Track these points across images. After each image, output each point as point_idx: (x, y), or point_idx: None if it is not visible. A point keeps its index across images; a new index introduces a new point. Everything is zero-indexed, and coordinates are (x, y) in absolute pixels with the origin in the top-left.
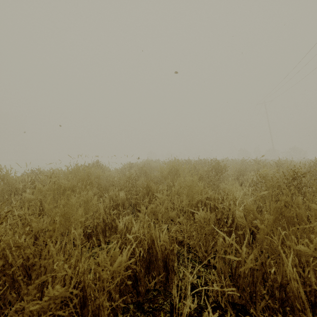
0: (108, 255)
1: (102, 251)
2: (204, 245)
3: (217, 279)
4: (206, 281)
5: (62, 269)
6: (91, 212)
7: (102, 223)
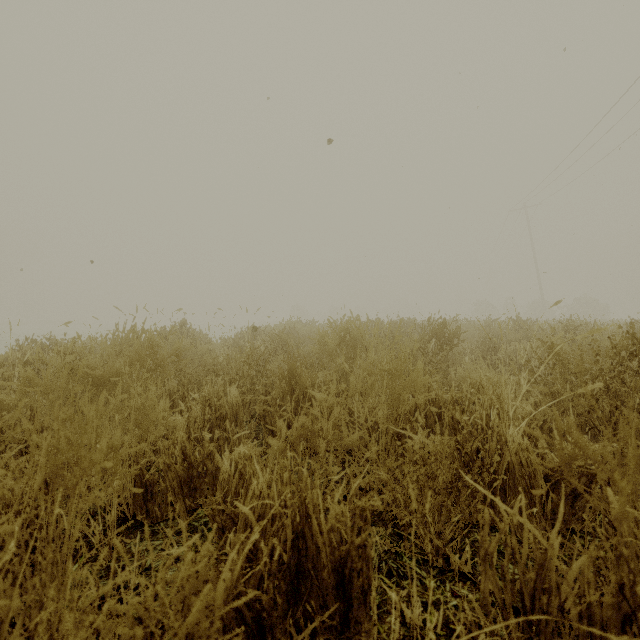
0: (175, 577)
1: (152, 573)
2: (435, 520)
3: (482, 623)
4: (446, 619)
5: (18, 636)
6: (153, 438)
7: (181, 464)
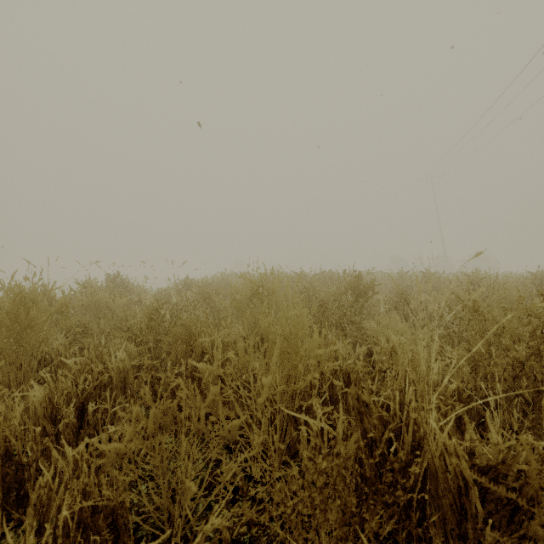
0: None
1: None
2: None
3: None
4: None
5: None
6: None
7: None
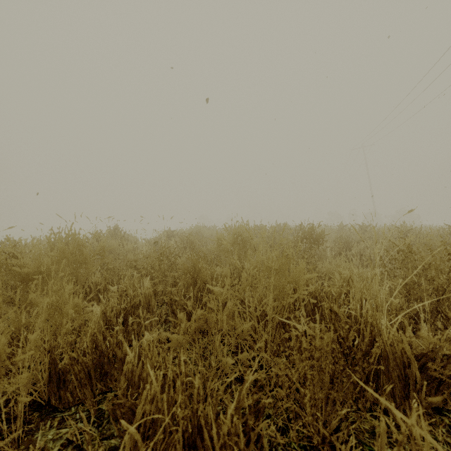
0: None
1: None
2: (322, 412)
3: None
4: None
5: None
6: (64, 332)
7: (90, 355)
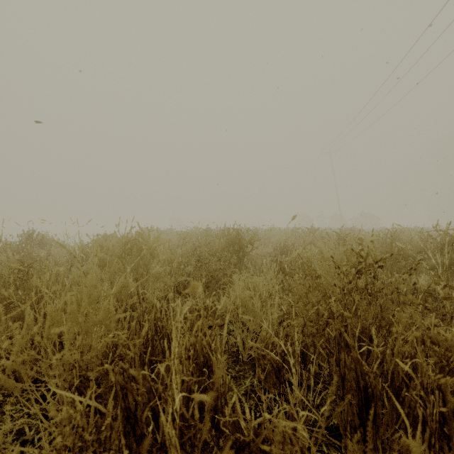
0: None
1: None
2: None
3: None
4: None
5: None
6: None
7: None
